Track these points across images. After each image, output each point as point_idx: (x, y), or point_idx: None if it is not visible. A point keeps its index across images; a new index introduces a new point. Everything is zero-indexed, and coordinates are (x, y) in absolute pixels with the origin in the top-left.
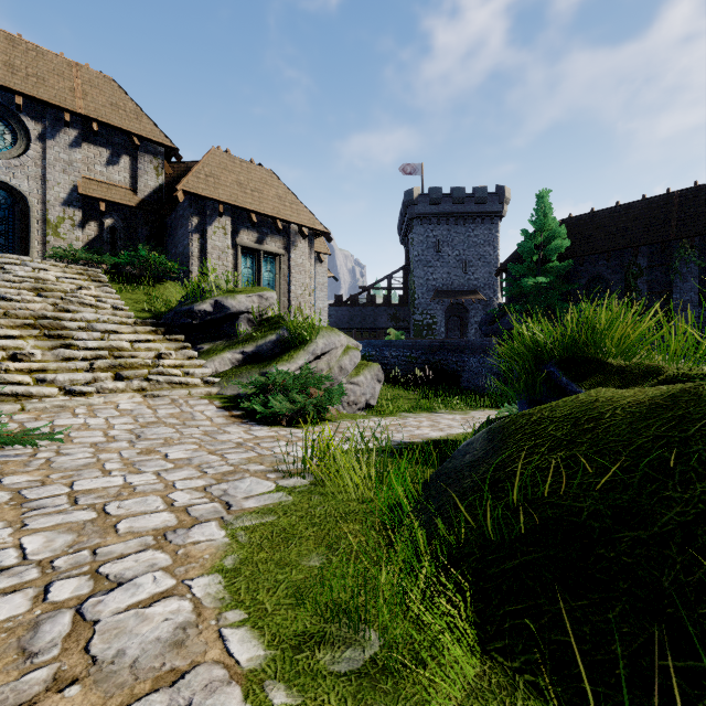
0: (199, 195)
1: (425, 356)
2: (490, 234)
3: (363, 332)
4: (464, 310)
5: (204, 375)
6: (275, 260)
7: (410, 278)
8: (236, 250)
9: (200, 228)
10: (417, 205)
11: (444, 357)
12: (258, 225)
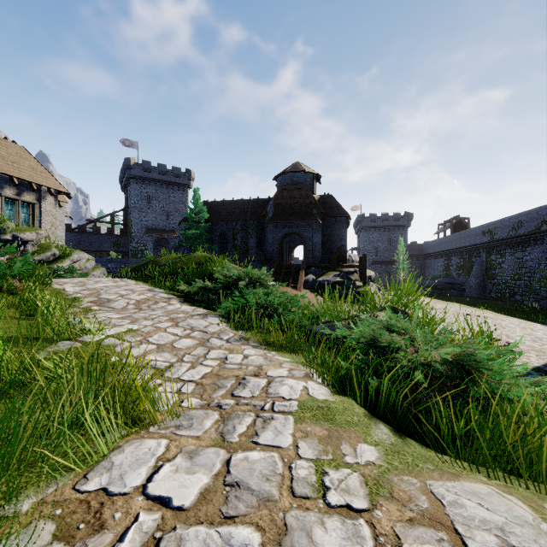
0: None
1: None
2: (183, 197)
3: (90, 253)
4: (167, 242)
5: None
6: (30, 207)
7: (129, 218)
8: (1, 199)
9: None
10: (134, 170)
11: None
12: (18, 184)
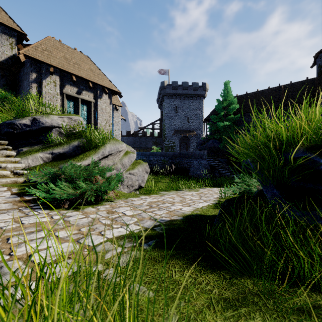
0: (36, 59)
1: (171, 160)
2: (199, 105)
3: (140, 149)
4: (188, 140)
5: (16, 168)
6: (88, 105)
7: (163, 124)
8: (63, 97)
9: (37, 80)
10: (166, 89)
11: (180, 160)
12: (77, 83)
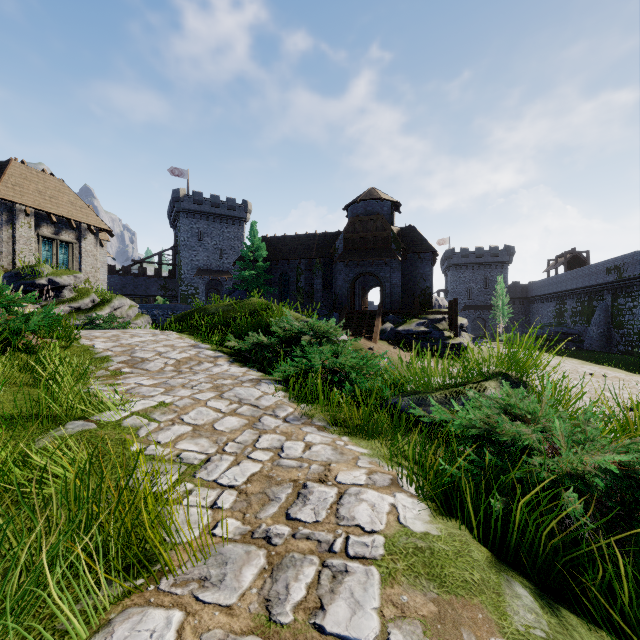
0: (10, 201)
1: None
2: (238, 232)
3: (135, 298)
4: (221, 285)
5: None
6: (68, 247)
7: (178, 257)
8: (38, 239)
9: (9, 222)
10: (183, 202)
11: None
12: (56, 222)
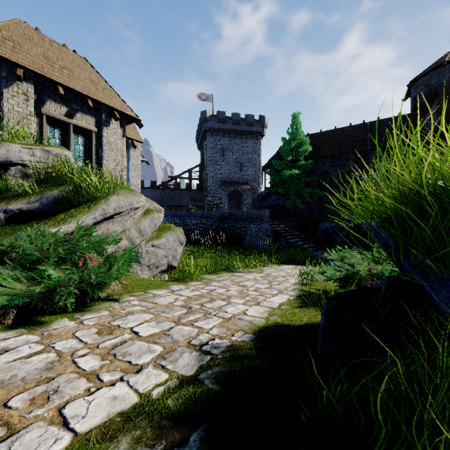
0: None
1: (217, 224)
2: (256, 146)
3: (171, 208)
4: (240, 195)
5: None
6: (86, 136)
7: (205, 172)
8: (41, 119)
9: None
10: (209, 122)
11: (231, 224)
12: (68, 100)
